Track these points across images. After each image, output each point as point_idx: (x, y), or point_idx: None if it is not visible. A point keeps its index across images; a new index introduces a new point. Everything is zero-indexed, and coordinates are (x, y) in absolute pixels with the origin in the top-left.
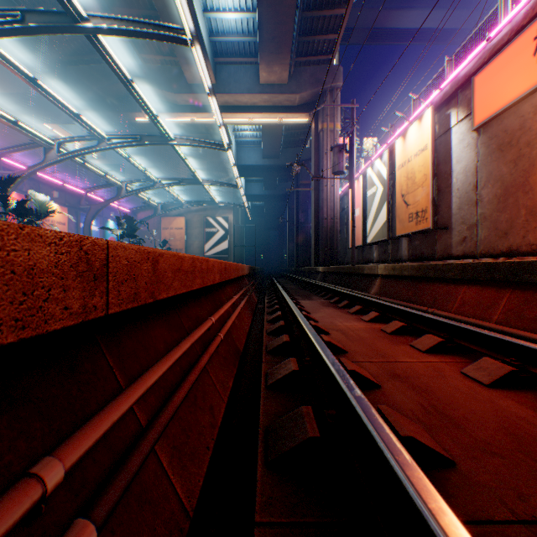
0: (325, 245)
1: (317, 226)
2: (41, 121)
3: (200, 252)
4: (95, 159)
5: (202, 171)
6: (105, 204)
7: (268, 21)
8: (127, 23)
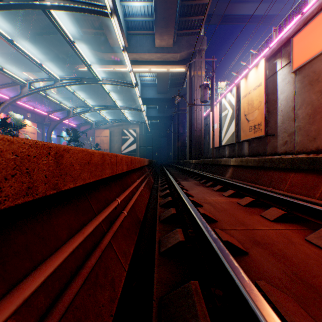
0: (195, 146)
1: (190, 135)
2: (20, 70)
3: (118, 151)
4: (54, 94)
5: (120, 101)
6: (60, 121)
7: (160, 7)
8: (69, 2)
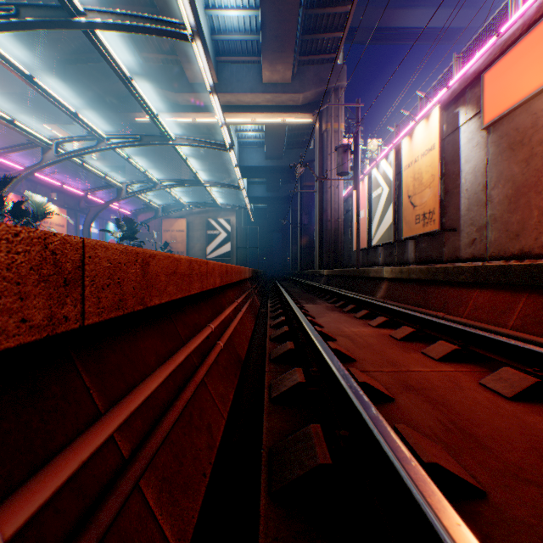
0: (329, 247)
1: (321, 229)
2: (40, 121)
3: (201, 254)
4: (95, 161)
5: (204, 172)
6: (105, 206)
7: (271, 18)
8: (126, 17)
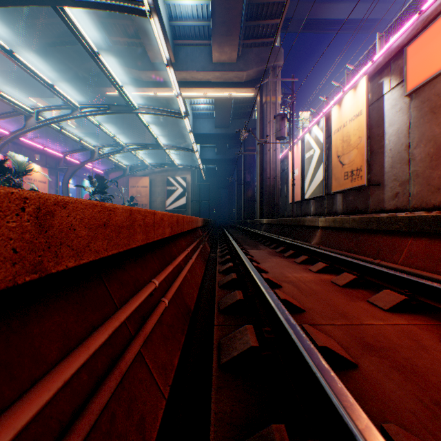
0: (268, 200)
1: (261, 185)
2: (26, 95)
3: (162, 206)
4: (74, 129)
5: (164, 138)
6: (80, 165)
7: (219, 6)
8: None
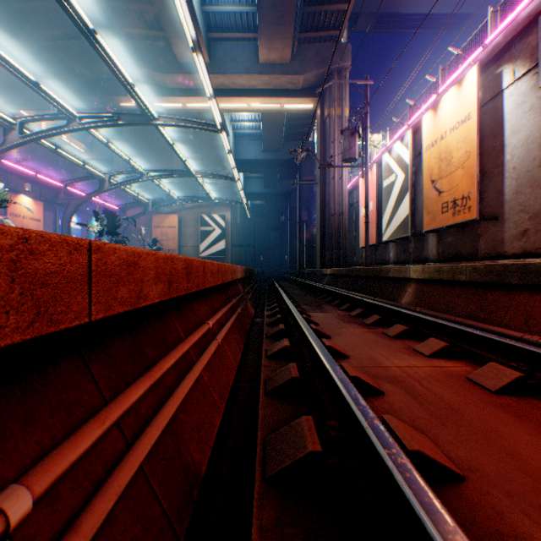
0: (332, 244)
1: (323, 224)
2: (15, 106)
3: (194, 252)
4: (82, 153)
5: (197, 165)
6: (86, 198)
7: None
8: None
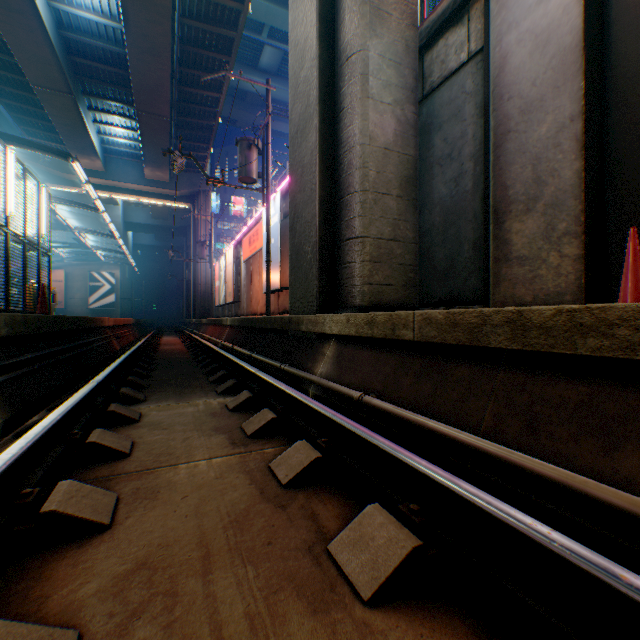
0: (201, 303)
1: (196, 289)
2: None
3: (83, 304)
4: None
5: (86, 227)
6: None
7: (151, 155)
8: (67, 200)
